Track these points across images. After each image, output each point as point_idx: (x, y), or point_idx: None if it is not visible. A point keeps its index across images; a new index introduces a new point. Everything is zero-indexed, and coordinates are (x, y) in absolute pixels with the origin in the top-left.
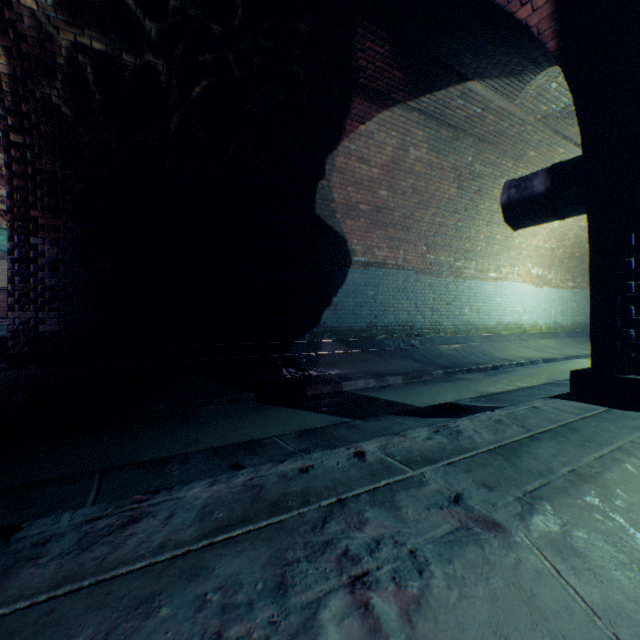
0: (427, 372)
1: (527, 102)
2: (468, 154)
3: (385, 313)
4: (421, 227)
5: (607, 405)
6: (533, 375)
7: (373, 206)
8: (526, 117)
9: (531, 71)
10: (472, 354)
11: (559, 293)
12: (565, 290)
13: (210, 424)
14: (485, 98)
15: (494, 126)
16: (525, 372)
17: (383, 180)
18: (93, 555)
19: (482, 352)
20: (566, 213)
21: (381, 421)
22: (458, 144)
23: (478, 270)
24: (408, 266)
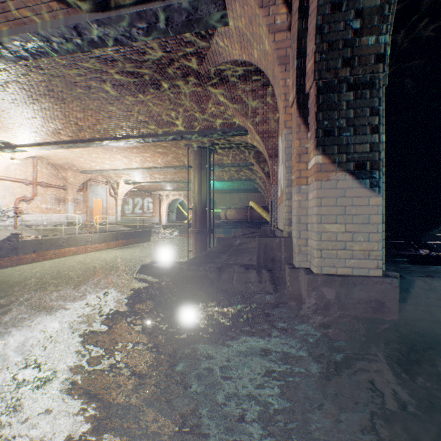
0: None
1: None
2: None
3: None
4: None
5: None
6: None
7: None
8: None
9: None
10: None
11: None
12: None
13: None
14: None
15: None
16: None
17: None
18: (424, 269)
19: None
20: None
21: None
22: None
23: None
24: None
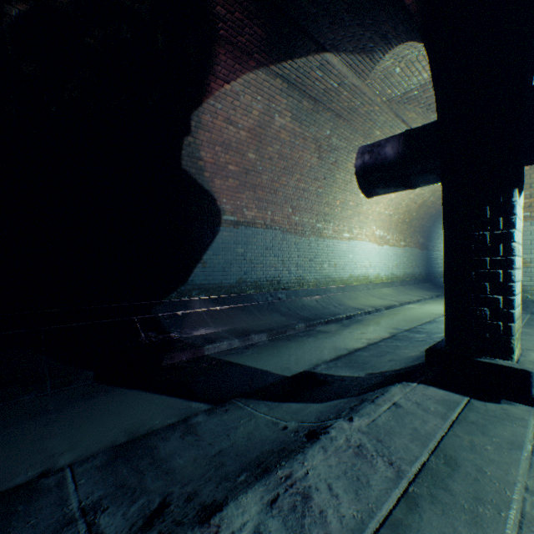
0: (291, 327)
1: (376, 83)
2: (327, 127)
3: (254, 269)
4: (287, 191)
5: (465, 392)
6: (379, 324)
7: (242, 168)
8: (375, 97)
9: (381, 49)
10: (330, 304)
11: (395, 250)
12: (399, 248)
13: (3, 434)
14: (341, 73)
15: (348, 103)
16: (373, 321)
17: (251, 143)
18: None
19: (338, 302)
20: (416, 182)
21: (228, 414)
22: (318, 117)
23: (335, 231)
24: (276, 226)
